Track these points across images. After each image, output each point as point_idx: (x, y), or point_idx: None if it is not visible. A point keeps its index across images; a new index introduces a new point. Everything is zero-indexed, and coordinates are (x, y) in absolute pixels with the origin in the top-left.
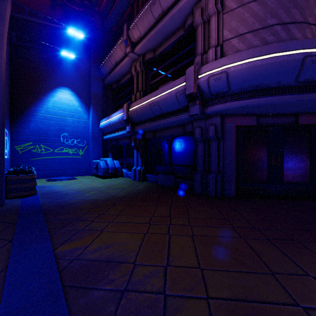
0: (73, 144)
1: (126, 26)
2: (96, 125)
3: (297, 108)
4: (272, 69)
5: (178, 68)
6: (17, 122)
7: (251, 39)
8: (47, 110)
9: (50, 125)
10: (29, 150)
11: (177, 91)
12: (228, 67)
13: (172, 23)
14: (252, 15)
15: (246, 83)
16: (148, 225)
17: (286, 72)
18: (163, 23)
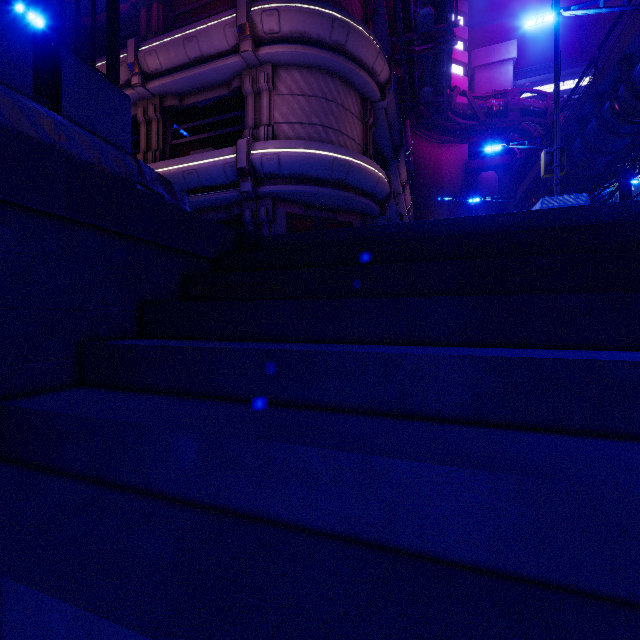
0: None
1: (133, 43)
2: None
3: (334, 203)
4: (314, 163)
5: (220, 135)
6: None
7: (299, 130)
8: None
9: None
10: None
11: (225, 162)
12: (280, 151)
13: (214, 75)
14: (300, 108)
15: (295, 170)
16: None
17: (323, 168)
18: (202, 71)
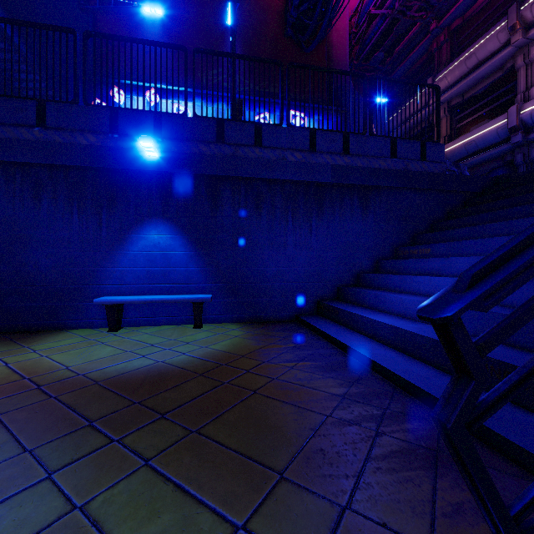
0: None
1: (430, 80)
2: None
3: None
4: None
5: (494, 107)
6: None
7: None
8: None
9: None
10: None
11: (497, 127)
12: None
13: (488, 69)
14: None
15: None
16: None
17: None
18: (479, 72)
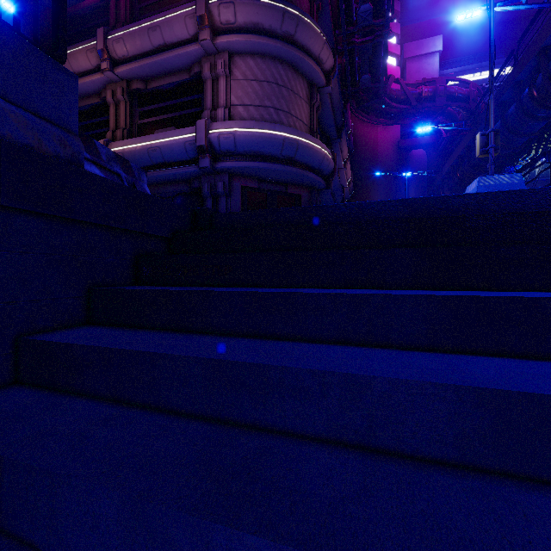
0: None
1: (102, 31)
2: None
3: (285, 178)
4: (266, 141)
5: (181, 115)
6: None
7: (253, 112)
8: None
9: None
10: None
11: (186, 140)
12: (236, 131)
13: (175, 62)
14: (254, 92)
15: (249, 147)
16: None
17: (274, 146)
18: (165, 57)
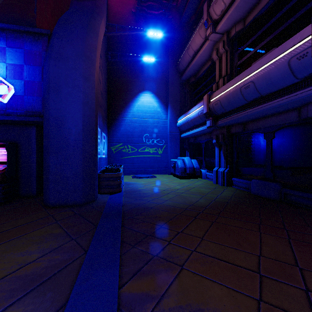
0: (153, 144)
1: (206, 5)
2: (173, 124)
3: None
4: None
5: (286, 28)
6: (112, 127)
7: None
8: (133, 114)
9: (135, 127)
10: (120, 150)
11: (290, 55)
12: None
13: None
14: None
15: None
16: (259, 279)
17: None
18: None
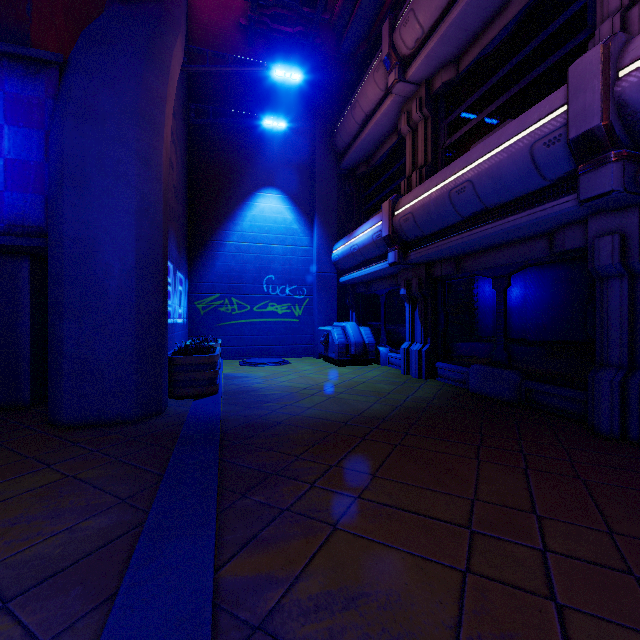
0: (284, 296)
1: (387, 25)
2: (324, 256)
3: None
4: None
5: (529, 84)
6: (197, 261)
7: None
8: (242, 234)
9: (246, 262)
10: (215, 308)
11: (533, 137)
12: None
13: None
14: None
15: None
16: (468, 537)
17: None
18: None
